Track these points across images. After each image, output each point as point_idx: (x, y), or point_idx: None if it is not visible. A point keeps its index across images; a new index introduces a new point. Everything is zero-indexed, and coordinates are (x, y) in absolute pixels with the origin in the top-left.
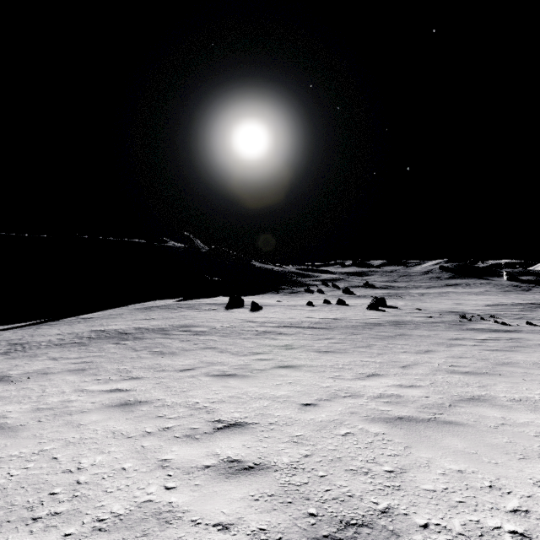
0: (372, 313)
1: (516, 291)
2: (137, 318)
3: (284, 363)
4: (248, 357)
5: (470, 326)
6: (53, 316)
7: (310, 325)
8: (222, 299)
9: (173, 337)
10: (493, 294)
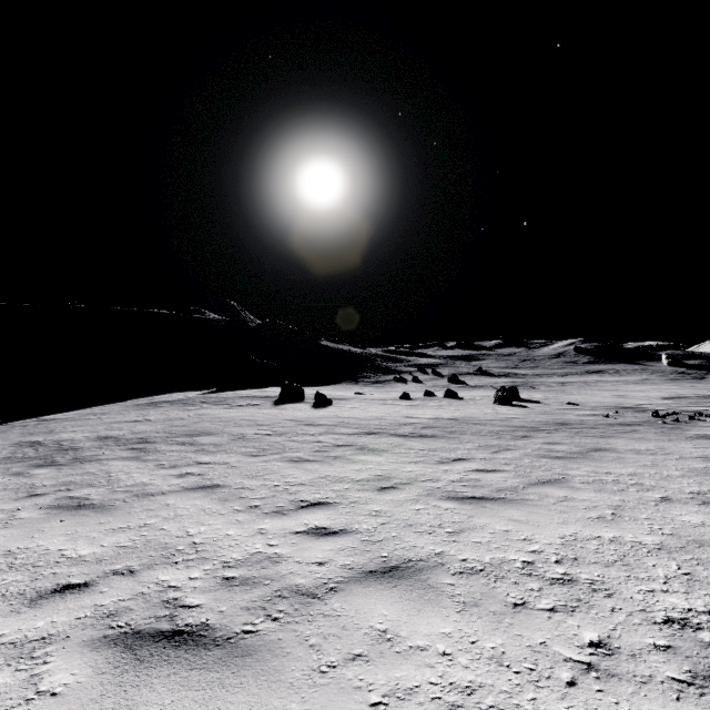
0: (508, 410)
1: (687, 379)
2: (123, 419)
3: (380, 550)
4: (282, 520)
5: (696, 432)
6: (11, 417)
7: (414, 430)
8: (274, 390)
9: (151, 456)
10: (658, 383)
